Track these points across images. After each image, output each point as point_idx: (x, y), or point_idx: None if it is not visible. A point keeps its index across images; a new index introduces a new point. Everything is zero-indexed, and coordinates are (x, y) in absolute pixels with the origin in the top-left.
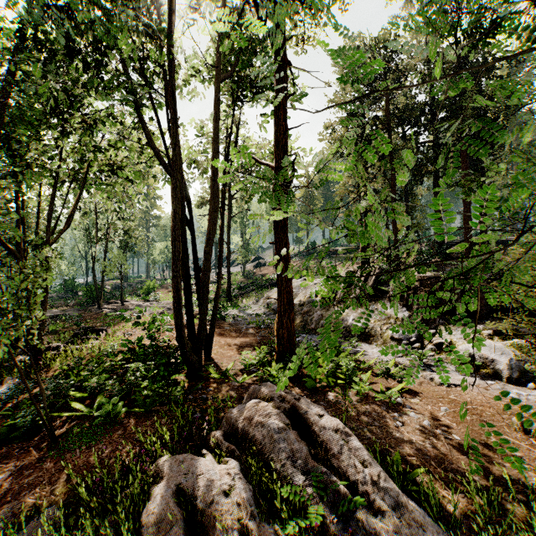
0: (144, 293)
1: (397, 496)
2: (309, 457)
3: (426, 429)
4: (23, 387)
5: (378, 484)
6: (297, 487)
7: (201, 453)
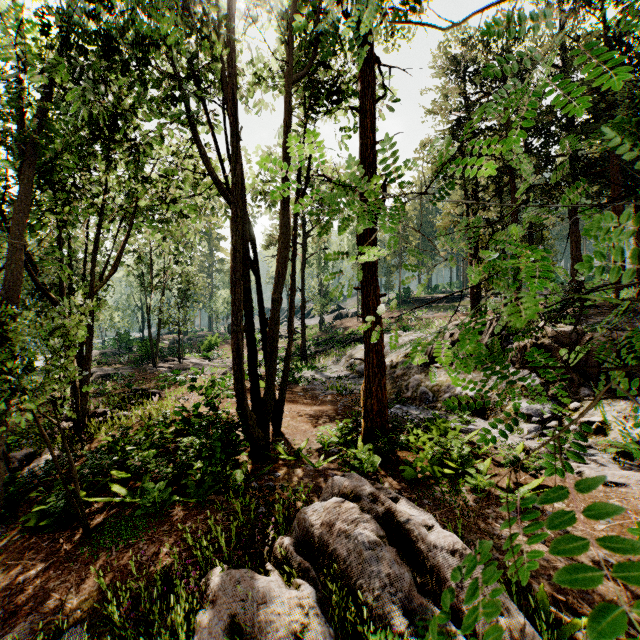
0: (205, 349)
1: None
2: (414, 589)
3: None
4: (61, 461)
5: None
6: (398, 635)
7: (264, 568)
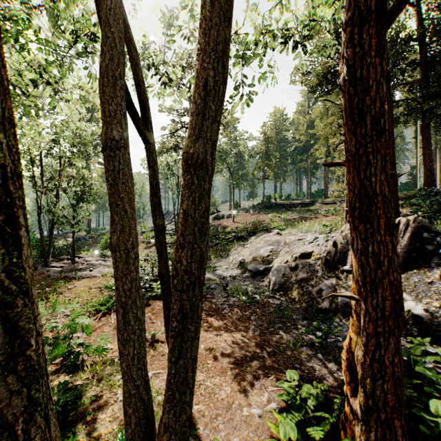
0: (101, 247)
1: None
2: None
3: None
4: None
5: None
6: None
7: None
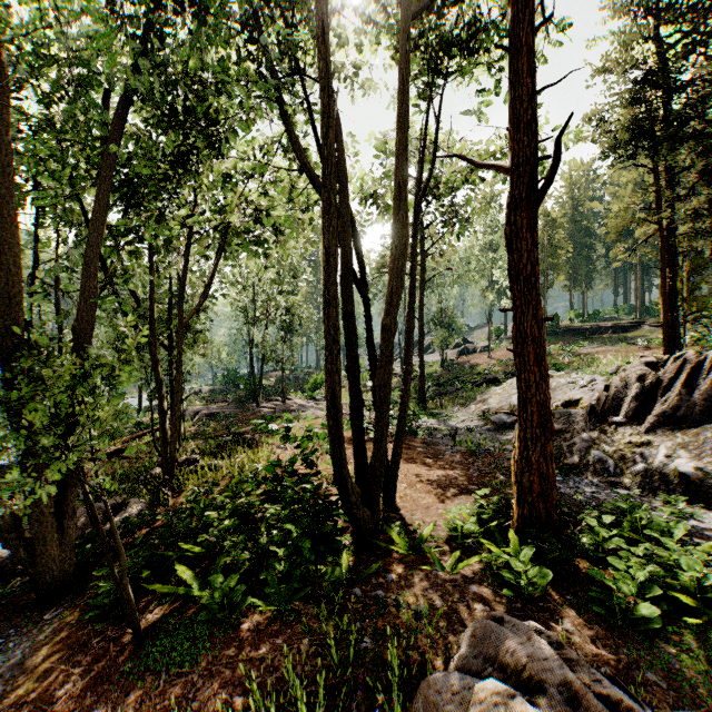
0: (310, 389)
1: None
2: None
3: None
4: (138, 521)
5: None
6: None
7: None
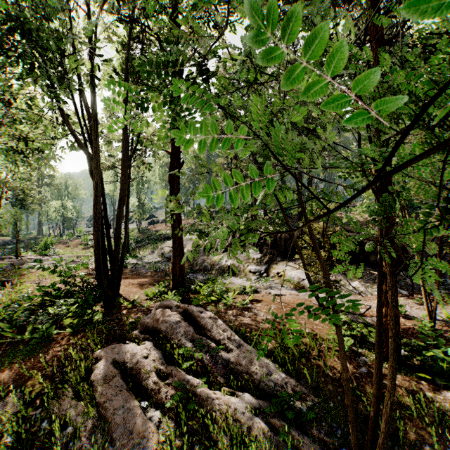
0: (41, 248)
1: (239, 342)
2: (194, 333)
3: (262, 317)
4: None
5: (231, 338)
6: (188, 347)
7: (125, 343)
